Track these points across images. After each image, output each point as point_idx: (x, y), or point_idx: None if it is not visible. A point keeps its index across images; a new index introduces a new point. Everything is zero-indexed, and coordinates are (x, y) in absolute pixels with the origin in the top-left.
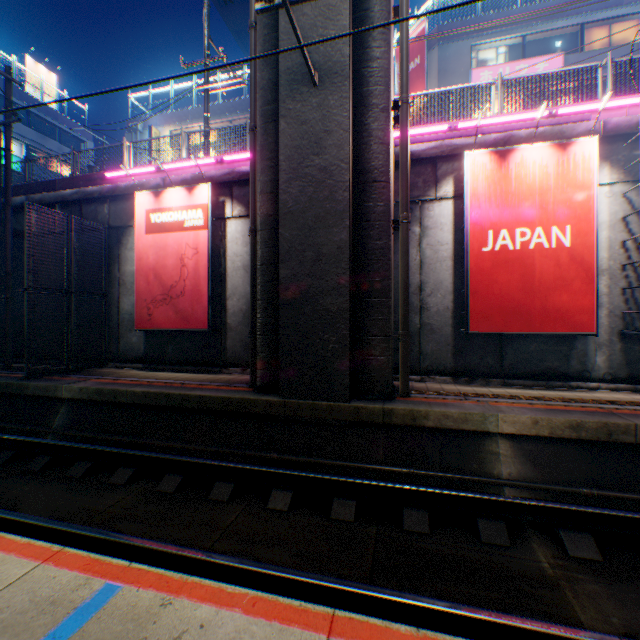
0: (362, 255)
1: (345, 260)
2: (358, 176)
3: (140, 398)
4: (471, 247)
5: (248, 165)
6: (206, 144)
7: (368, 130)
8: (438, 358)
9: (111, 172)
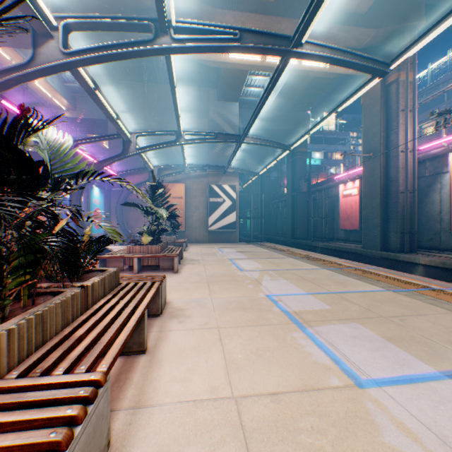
0: (387, 205)
1: (378, 208)
2: (386, 180)
3: (332, 247)
4: (451, 194)
5: None
6: None
7: (389, 165)
8: (447, 244)
9: (335, 176)
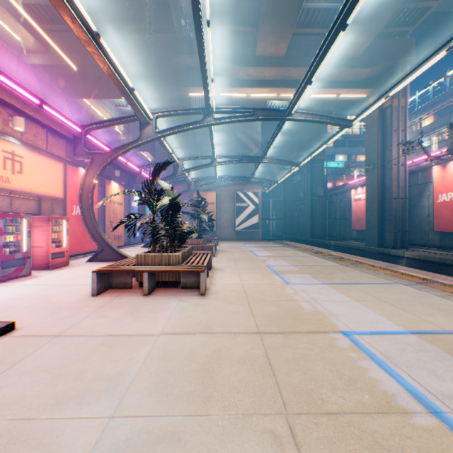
0: (383, 209)
1: (376, 212)
2: (382, 188)
3: (342, 245)
4: (433, 201)
5: None
6: None
7: (384, 175)
8: (433, 241)
9: (349, 182)
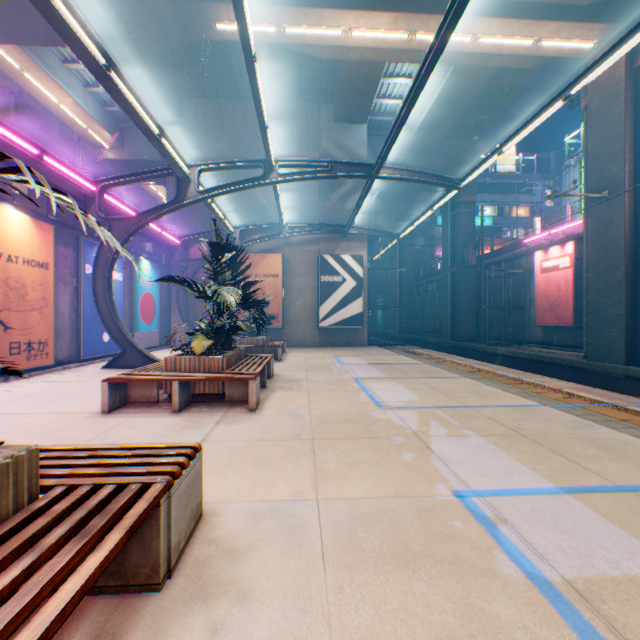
0: (638, 283)
1: (620, 288)
2: (635, 237)
3: (525, 356)
4: None
5: None
6: None
7: None
8: None
9: (525, 239)
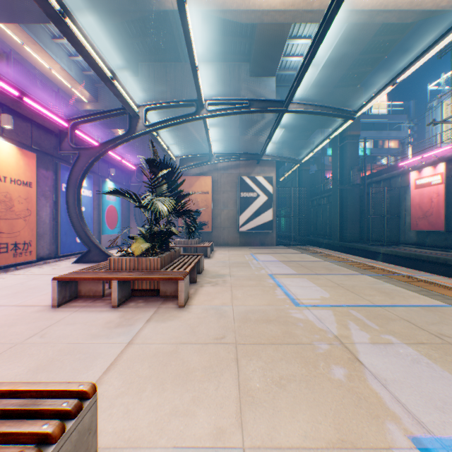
0: None
1: None
2: None
3: (404, 254)
4: None
5: None
6: (451, 133)
7: None
8: None
9: (401, 162)
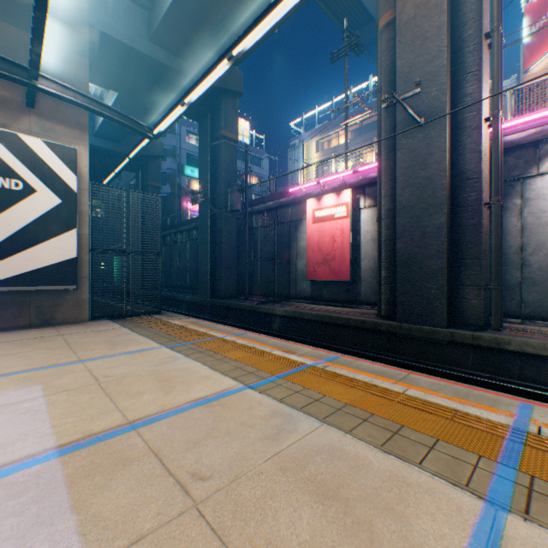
0: (457, 231)
1: (442, 235)
2: (453, 177)
3: (314, 317)
4: None
5: (374, 171)
6: (345, 159)
7: (461, 145)
8: (539, 306)
9: (291, 188)
